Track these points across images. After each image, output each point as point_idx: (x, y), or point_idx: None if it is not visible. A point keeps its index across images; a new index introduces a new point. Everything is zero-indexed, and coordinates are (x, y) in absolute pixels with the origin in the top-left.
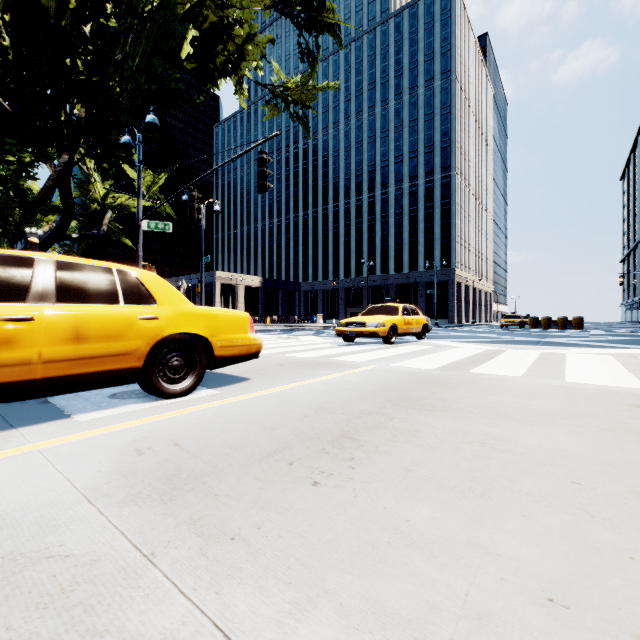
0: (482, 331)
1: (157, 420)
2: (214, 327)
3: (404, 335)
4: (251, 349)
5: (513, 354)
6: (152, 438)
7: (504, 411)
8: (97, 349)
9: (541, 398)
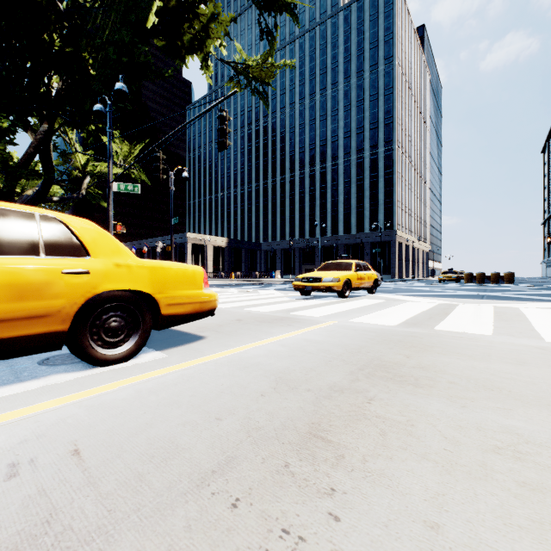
0: (424, 285)
1: (74, 401)
2: (161, 283)
3: (357, 289)
4: (205, 306)
5: (467, 308)
6: (48, 438)
7: (507, 387)
8: (2, 311)
9: (537, 365)
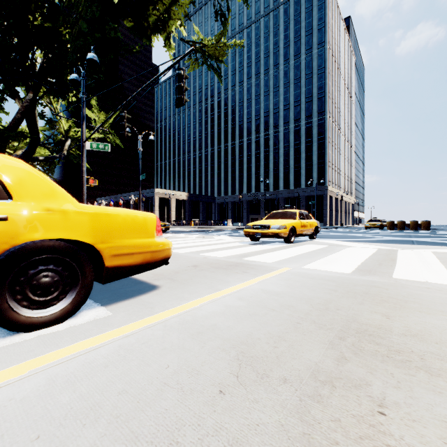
0: (354, 232)
1: None
2: (105, 231)
3: (300, 235)
4: (157, 256)
5: (409, 254)
6: None
7: None
8: None
9: None
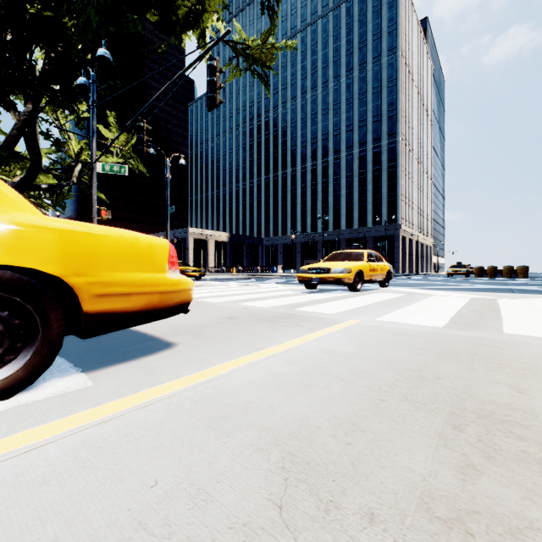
0: (434, 279)
1: None
2: (83, 257)
3: (369, 282)
4: (169, 299)
5: (514, 304)
6: None
7: None
8: None
9: None
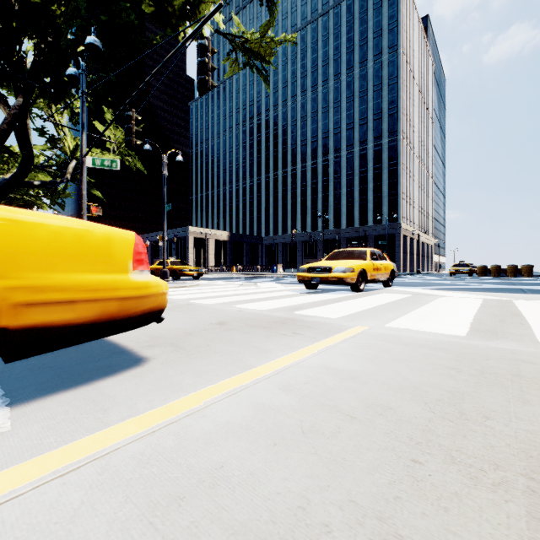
0: (437, 279)
1: None
2: None
3: (372, 282)
4: (133, 306)
5: (534, 306)
6: None
7: None
8: None
9: None
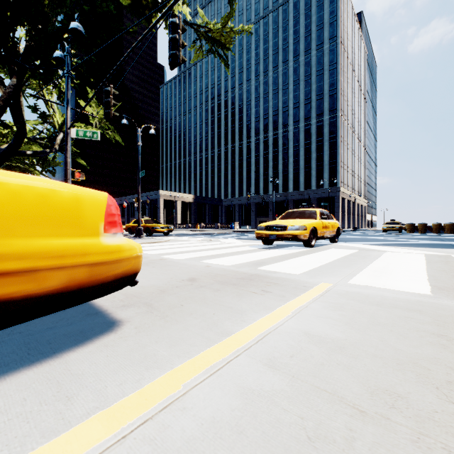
0: (372, 235)
1: None
2: None
3: (322, 238)
4: (104, 272)
5: None
6: None
7: None
8: None
9: None
